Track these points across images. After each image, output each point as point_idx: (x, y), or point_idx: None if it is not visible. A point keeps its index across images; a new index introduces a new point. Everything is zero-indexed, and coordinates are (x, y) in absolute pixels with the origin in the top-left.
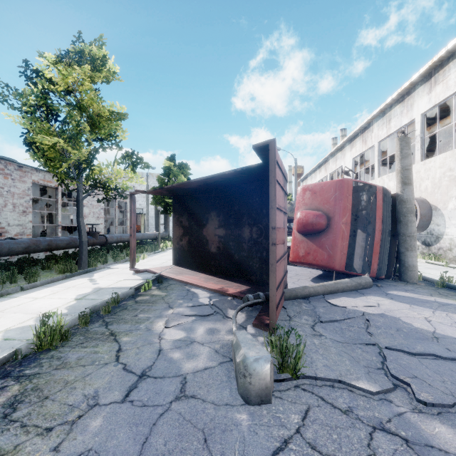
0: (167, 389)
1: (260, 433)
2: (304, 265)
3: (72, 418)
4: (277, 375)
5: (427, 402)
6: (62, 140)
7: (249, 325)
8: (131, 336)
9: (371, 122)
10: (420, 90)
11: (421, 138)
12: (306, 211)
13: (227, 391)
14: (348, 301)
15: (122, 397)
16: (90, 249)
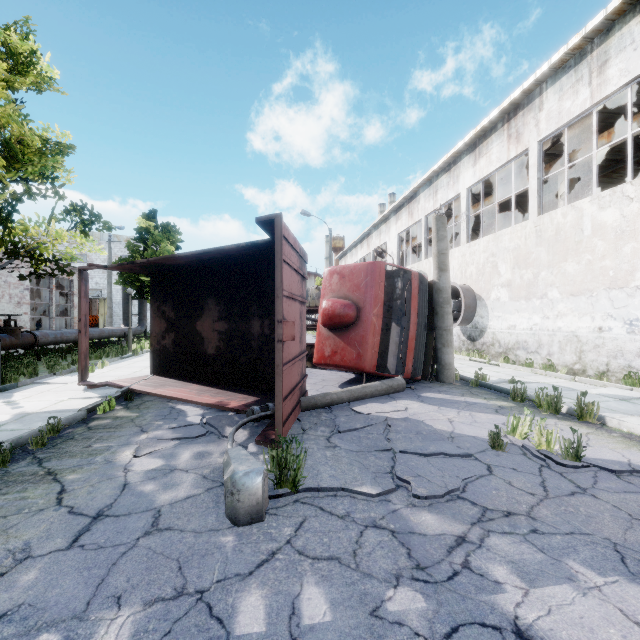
0: (134, 526)
1: (246, 550)
2: (331, 367)
3: None
4: (274, 492)
5: (421, 496)
6: None
7: (251, 443)
8: (81, 473)
9: (418, 191)
10: (465, 160)
11: (467, 216)
12: (333, 299)
13: (213, 517)
14: (375, 407)
15: (67, 544)
16: (5, 354)
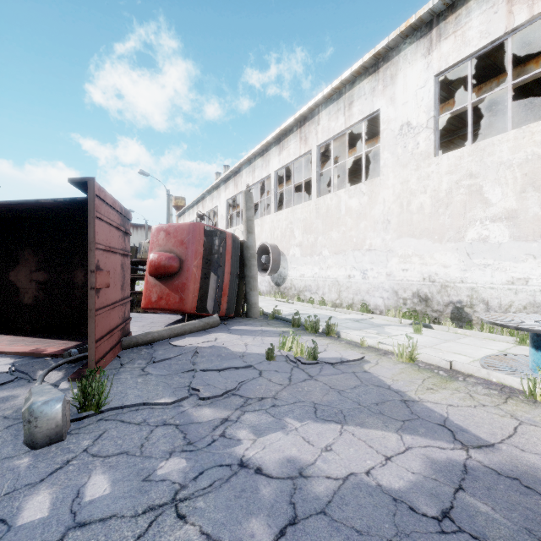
0: None
1: (41, 465)
2: (157, 311)
3: None
4: (78, 415)
5: (205, 398)
6: None
7: (64, 381)
8: None
9: (241, 168)
10: (274, 150)
11: (275, 192)
12: (159, 252)
13: (10, 447)
14: (191, 340)
15: None
16: None
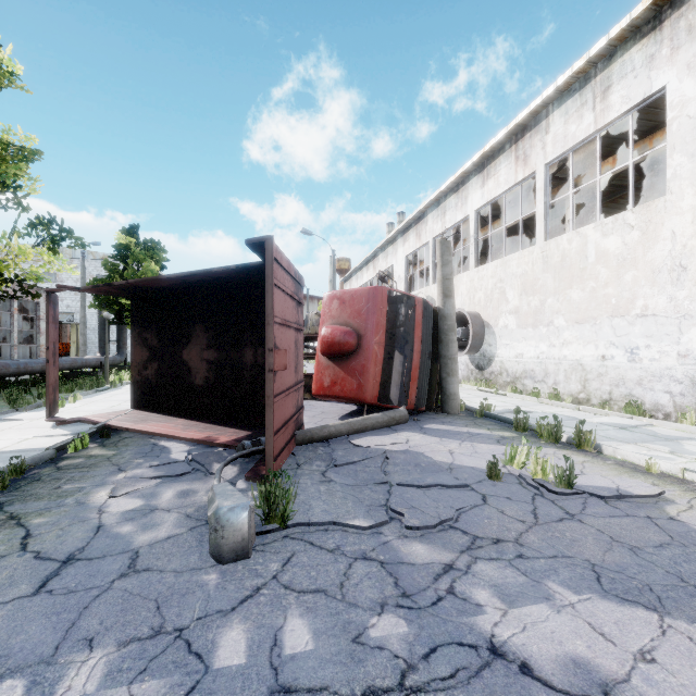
0: (109, 568)
1: (230, 587)
2: (330, 399)
3: None
4: (262, 528)
5: (413, 527)
6: None
7: (240, 479)
8: (49, 516)
9: (426, 212)
10: (474, 181)
11: (475, 240)
12: (333, 326)
13: (196, 556)
14: (375, 440)
15: (33, 590)
16: None
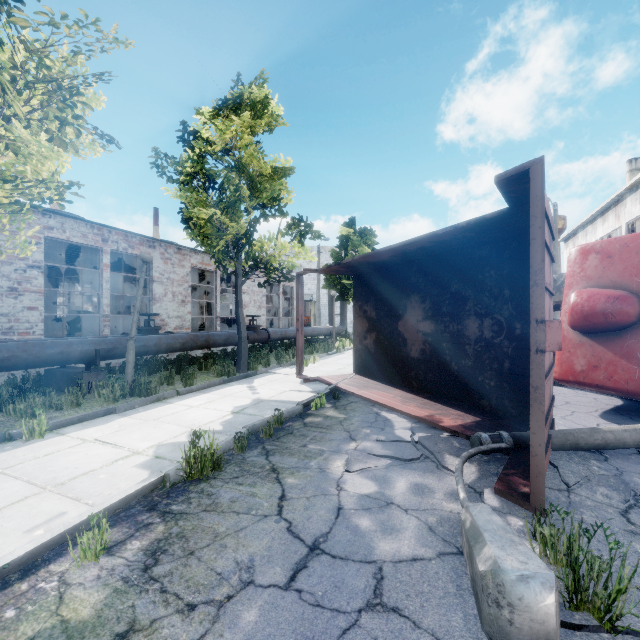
0: (353, 583)
1: None
2: (585, 387)
3: (219, 597)
4: (564, 613)
5: None
6: (219, 211)
7: (486, 489)
8: (298, 477)
9: None
10: None
11: None
12: (590, 290)
13: (459, 617)
14: None
15: (285, 580)
16: (251, 346)
